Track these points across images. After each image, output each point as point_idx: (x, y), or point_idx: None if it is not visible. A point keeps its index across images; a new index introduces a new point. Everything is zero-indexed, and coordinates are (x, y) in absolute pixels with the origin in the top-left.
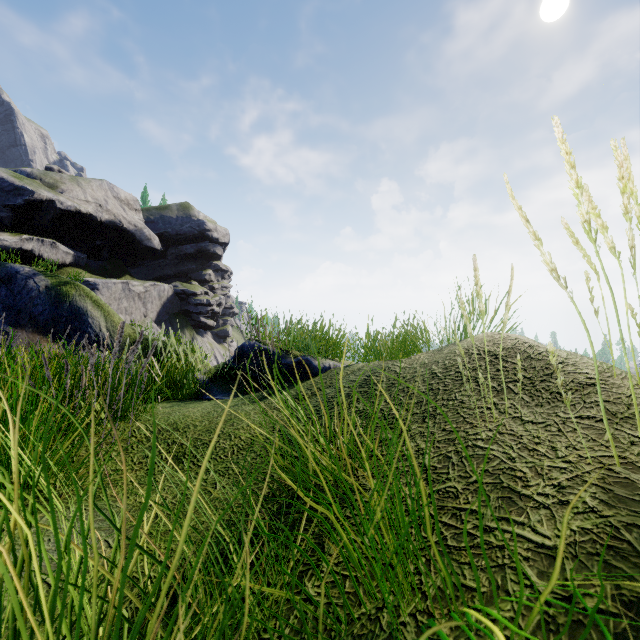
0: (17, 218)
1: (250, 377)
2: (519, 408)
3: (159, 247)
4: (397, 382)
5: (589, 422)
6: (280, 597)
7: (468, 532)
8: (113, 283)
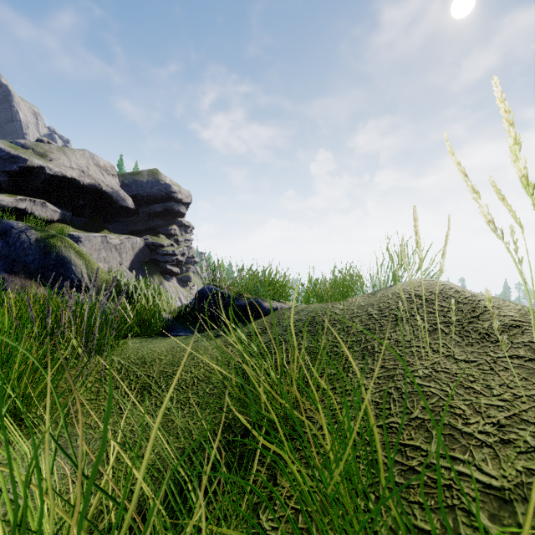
0: (13, 182)
1: (208, 316)
2: (451, 347)
3: (132, 206)
4: (337, 322)
5: (519, 361)
6: (236, 529)
7: (414, 469)
8: (94, 236)
